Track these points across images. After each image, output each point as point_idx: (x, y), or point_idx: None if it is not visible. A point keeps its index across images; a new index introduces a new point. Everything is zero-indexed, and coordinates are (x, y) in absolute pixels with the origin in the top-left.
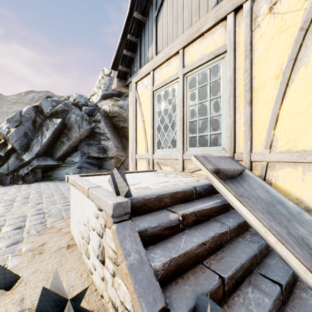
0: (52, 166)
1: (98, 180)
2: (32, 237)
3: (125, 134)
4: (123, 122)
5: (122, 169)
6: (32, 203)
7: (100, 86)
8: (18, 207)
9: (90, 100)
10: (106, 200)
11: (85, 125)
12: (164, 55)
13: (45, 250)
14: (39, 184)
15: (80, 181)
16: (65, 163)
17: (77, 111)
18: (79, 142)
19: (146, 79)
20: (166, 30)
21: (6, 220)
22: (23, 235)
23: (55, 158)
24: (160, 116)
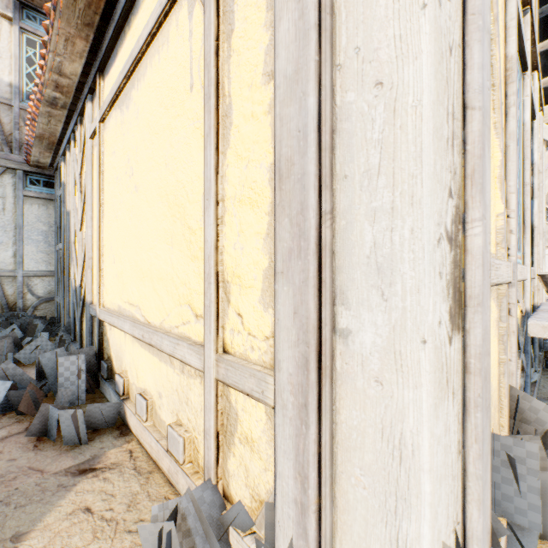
0: None
1: None
2: None
3: None
4: None
5: None
6: None
7: None
8: None
9: None
10: None
11: None
12: None
13: None
14: None
15: None
16: None
17: None
18: None
19: None
20: None
21: None
22: None
23: None
24: None
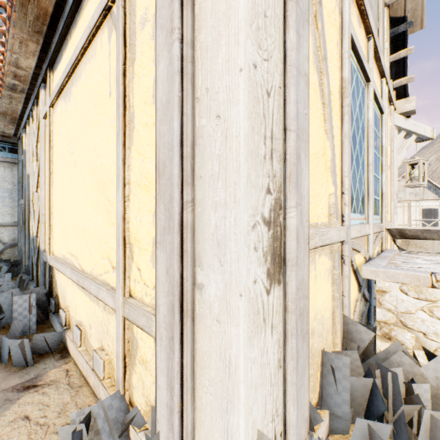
0: None
1: None
2: None
3: None
4: None
5: None
6: None
7: None
8: None
9: None
10: None
11: None
12: None
13: None
14: None
15: None
16: None
17: None
18: None
19: None
20: None
21: None
22: None
23: None
24: (352, 123)
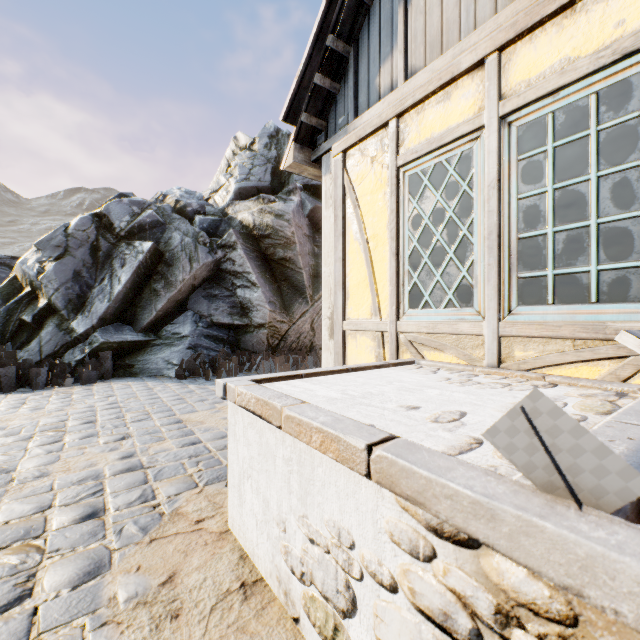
0: (134, 346)
1: (316, 396)
2: (135, 550)
3: (288, 274)
4: (284, 248)
5: (282, 351)
6: (107, 437)
7: (232, 171)
8: (76, 448)
9: (210, 202)
10: (585, 544)
11: (203, 255)
12: (433, 74)
13: (182, 604)
14: (109, 385)
15: (288, 405)
16: (161, 338)
17: (184, 225)
18: (189, 292)
19: (373, 141)
20: (439, 13)
21: (54, 487)
22: (107, 542)
23: (140, 326)
24: (418, 227)
